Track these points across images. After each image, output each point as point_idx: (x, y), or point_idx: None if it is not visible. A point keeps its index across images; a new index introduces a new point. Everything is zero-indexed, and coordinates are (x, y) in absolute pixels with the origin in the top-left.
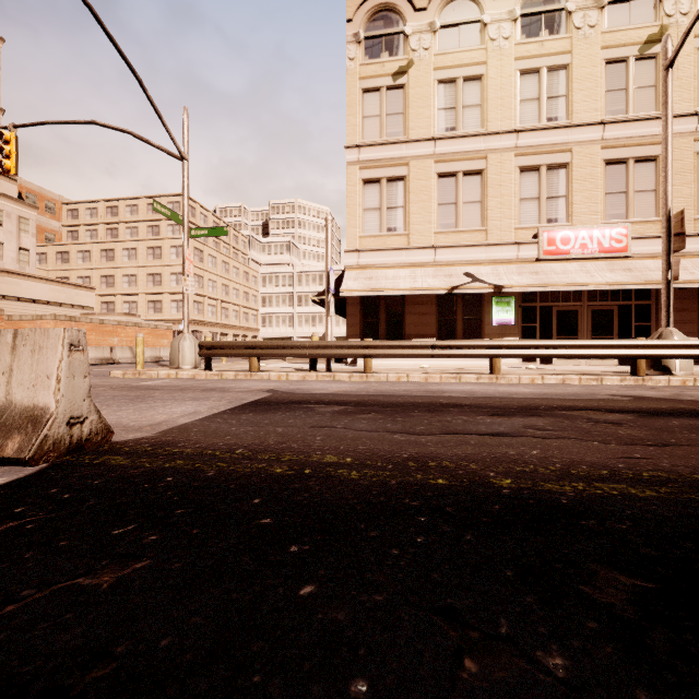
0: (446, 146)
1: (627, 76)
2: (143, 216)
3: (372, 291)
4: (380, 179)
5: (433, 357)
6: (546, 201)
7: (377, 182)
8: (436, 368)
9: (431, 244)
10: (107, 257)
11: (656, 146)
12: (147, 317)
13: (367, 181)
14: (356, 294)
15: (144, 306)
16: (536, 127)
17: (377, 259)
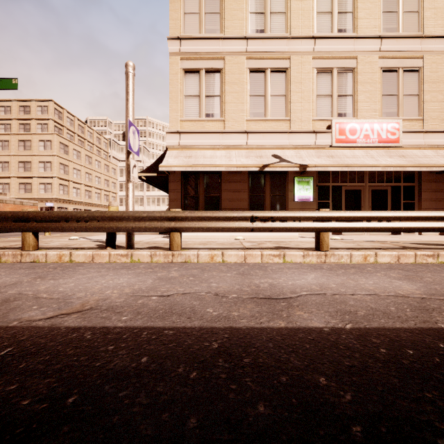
0: (256, 45)
1: (398, 2)
2: (15, 115)
3: (191, 166)
4: (199, 70)
5: (252, 231)
6: (337, 98)
7: (196, 73)
8: (250, 240)
9: (244, 129)
10: None
11: (419, 60)
12: (19, 196)
13: (188, 71)
14: (175, 169)
15: (16, 187)
16: (330, 35)
17: (196, 140)
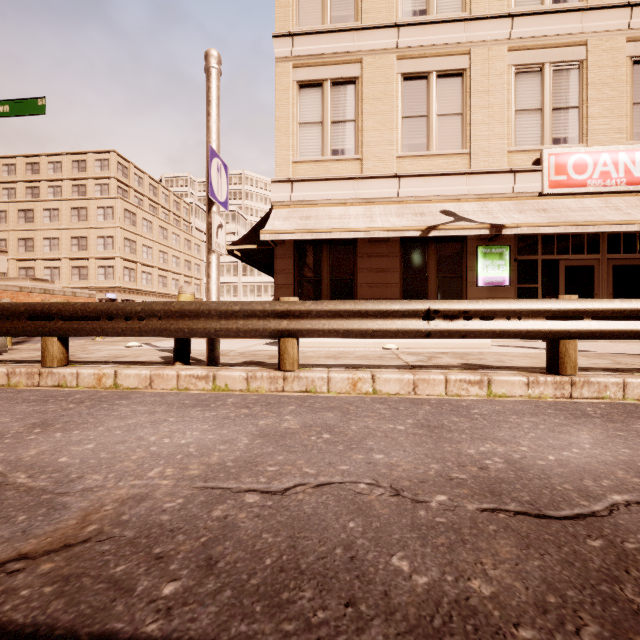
0: (413, 36)
1: None
2: (67, 174)
3: (310, 232)
4: (322, 82)
5: (428, 337)
6: (552, 114)
7: (317, 86)
8: (410, 350)
9: (393, 172)
10: (25, 218)
11: None
12: (71, 284)
13: (304, 85)
14: (285, 237)
15: (68, 272)
16: (539, 9)
17: (317, 192)
